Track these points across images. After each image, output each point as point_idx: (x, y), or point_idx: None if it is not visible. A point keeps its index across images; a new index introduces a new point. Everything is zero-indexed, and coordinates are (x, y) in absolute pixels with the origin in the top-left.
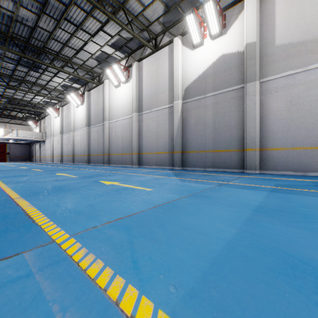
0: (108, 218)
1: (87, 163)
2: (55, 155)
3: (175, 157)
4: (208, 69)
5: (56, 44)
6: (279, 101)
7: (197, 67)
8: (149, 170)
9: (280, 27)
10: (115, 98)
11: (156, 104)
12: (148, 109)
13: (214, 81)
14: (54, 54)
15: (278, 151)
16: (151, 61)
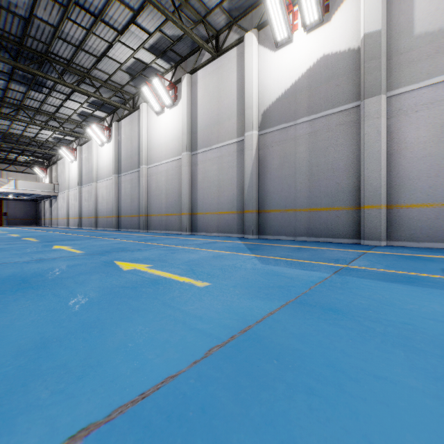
0: (43, 432)
1: (116, 229)
2: (72, 216)
3: (248, 220)
4: (300, 80)
5: (66, 47)
6: (421, 127)
7: (281, 78)
8: (206, 240)
9: (423, 4)
10: (156, 131)
11: (218, 138)
12: (206, 145)
13: (310, 98)
14: (63, 63)
15: (420, 209)
16: (210, 73)
